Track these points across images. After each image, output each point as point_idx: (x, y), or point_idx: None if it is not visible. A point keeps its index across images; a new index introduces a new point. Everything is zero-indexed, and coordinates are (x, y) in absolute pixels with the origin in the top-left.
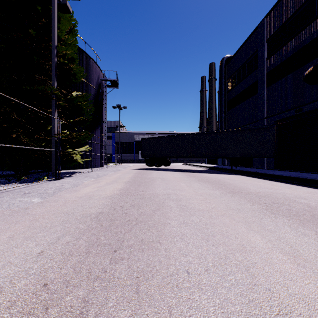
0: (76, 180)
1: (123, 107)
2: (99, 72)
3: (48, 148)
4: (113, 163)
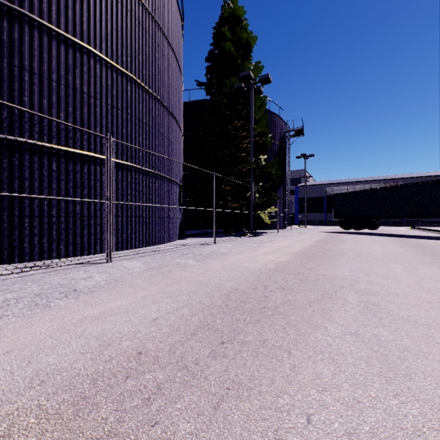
0: (269, 237)
1: (309, 155)
2: (281, 125)
3: (247, 211)
4: (296, 225)
